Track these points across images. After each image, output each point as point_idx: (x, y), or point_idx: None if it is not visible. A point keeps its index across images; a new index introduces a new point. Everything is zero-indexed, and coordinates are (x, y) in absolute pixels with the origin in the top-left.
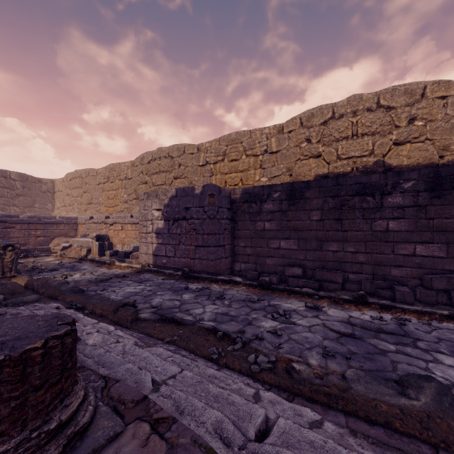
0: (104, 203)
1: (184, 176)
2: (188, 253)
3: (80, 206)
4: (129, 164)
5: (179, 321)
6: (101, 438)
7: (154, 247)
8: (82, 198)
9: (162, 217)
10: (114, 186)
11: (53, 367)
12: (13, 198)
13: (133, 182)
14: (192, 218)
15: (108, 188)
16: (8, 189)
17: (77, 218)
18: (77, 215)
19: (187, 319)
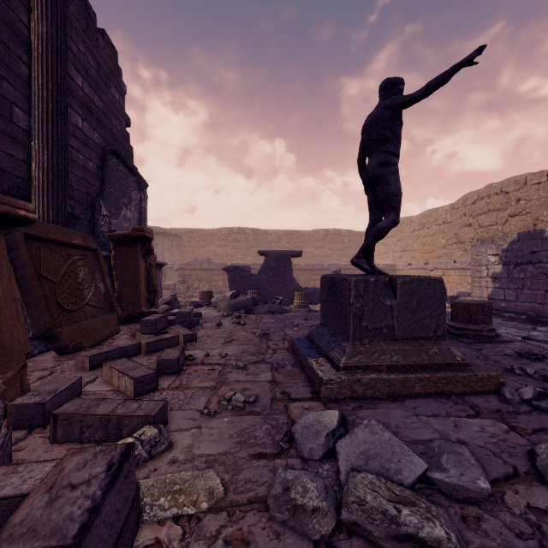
0: (419, 250)
1: (524, 213)
2: (534, 298)
3: (394, 253)
4: (448, 208)
5: (530, 339)
6: (505, 339)
7: (489, 291)
8: (396, 247)
9: (499, 262)
10: (430, 232)
11: (489, 312)
12: (343, 250)
13: (453, 226)
14: (540, 262)
15: (423, 234)
16: (340, 243)
17: (395, 265)
18: (392, 262)
19: (538, 339)
